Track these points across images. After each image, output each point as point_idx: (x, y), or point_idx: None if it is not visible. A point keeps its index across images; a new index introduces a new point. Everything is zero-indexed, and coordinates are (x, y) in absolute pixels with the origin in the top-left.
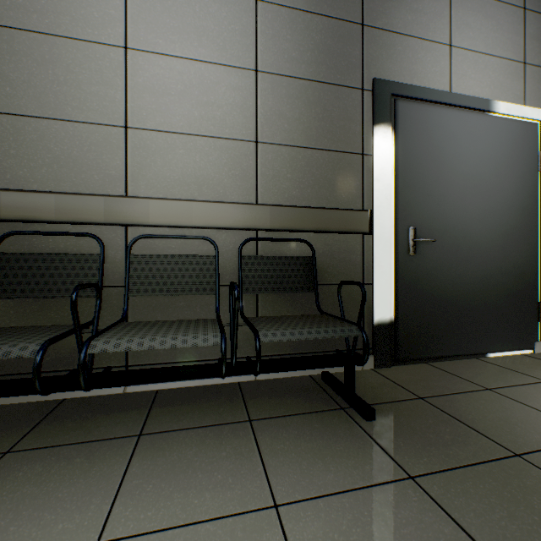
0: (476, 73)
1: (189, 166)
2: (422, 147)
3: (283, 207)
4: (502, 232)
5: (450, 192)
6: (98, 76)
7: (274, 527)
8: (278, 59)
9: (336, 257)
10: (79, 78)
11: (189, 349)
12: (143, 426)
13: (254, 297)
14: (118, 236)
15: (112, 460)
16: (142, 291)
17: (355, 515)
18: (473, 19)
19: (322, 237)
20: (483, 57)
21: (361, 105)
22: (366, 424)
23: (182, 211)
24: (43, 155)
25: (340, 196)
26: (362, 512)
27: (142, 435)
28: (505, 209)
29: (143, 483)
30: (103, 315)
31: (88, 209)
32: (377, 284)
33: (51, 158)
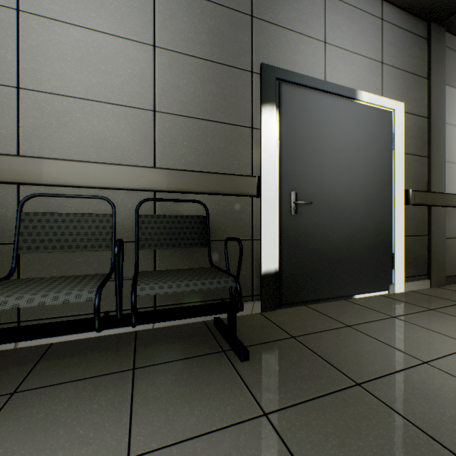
0: (345, 67)
1: (87, 130)
2: (302, 125)
3: (179, 171)
4: (365, 197)
5: (325, 163)
6: None
7: None
8: (175, 38)
9: (229, 216)
10: None
11: (87, 302)
12: (20, 383)
13: (152, 253)
14: (9, 194)
15: None
16: (33, 248)
17: None
18: (343, 23)
19: (216, 199)
20: (351, 55)
21: (251, 85)
22: (240, 365)
23: (77, 172)
24: None
25: (232, 163)
26: (210, 455)
27: (15, 393)
28: (367, 178)
29: None
30: None
31: None
32: (264, 240)
33: None
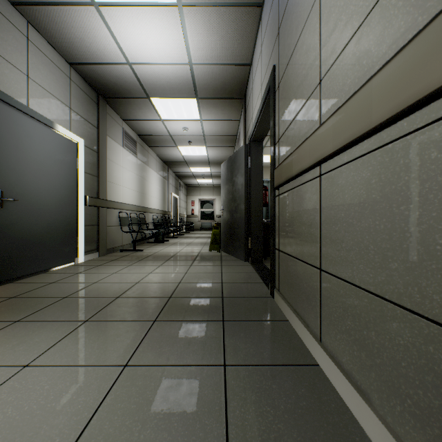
0: (45, 102)
1: None
2: (8, 135)
3: None
4: (60, 198)
5: (29, 170)
6: None
7: None
8: None
9: None
10: None
11: None
12: None
13: None
14: None
15: None
16: None
17: None
18: (43, 68)
19: None
20: (49, 94)
21: None
22: None
23: None
24: None
25: None
26: None
27: None
28: (61, 186)
29: None
30: None
31: None
32: None
33: None
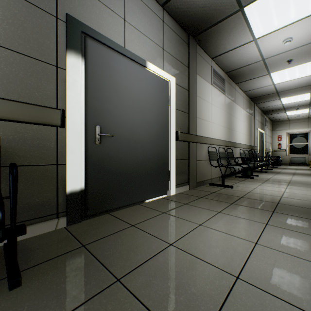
0: (139, 43)
1: None
2: (106, 75)
3: None
4: (153, 134)
5: (124, 107)
6: None
7: None
8: None
9: (30, 143)
10: None
11: None
12: None
13: None
14: None
15: None
16: None
17: None
18: (138, 12)
19: (13, 126)
20: (143, 36)
21: (56, 29)
22: (5, 296)
23: None
24: None
25: (33, 94)
26: None
27: None
28: (154, 122)
29: None
30: None
31: None
32: (70, 164)
33: None
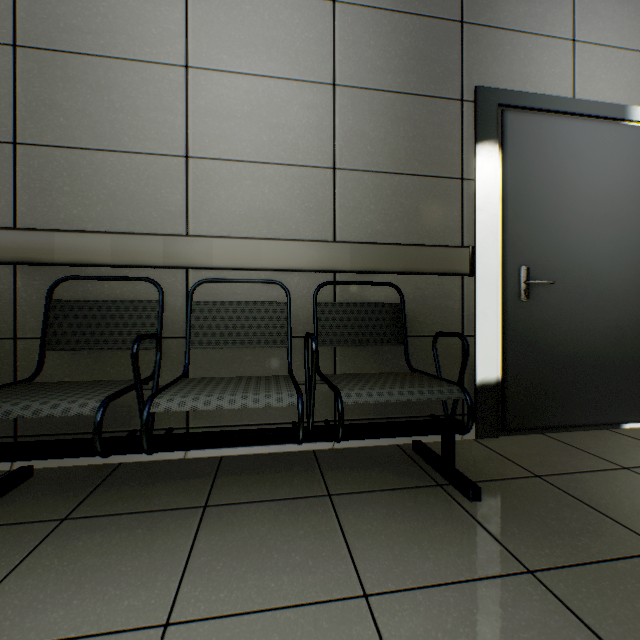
0: (607, 73)
1: (257, 199)
2: (537, 168)
3: (366, 244)
4: None
5: (574, 222)
6: (156, 100)
7: (365, 620)
8: (360, 70)
9: (430, 303)
10: (136, 103)
11: (257, 410)
12: (208, 496)
13: (331, 351)
14: (178, 280)
15: (176, 533)
16: (205, 343)
17: (462, 612)
18: (604, 6)
19: (412, 280)
20: (617, 53)
21: (460, 119)
22: (470, 505)
23: (249, 251)
24: (98, 191)
25: (434, 230)
26: (470, 609)
27: (208, 507)
28: None
29: (212, 560)
30: (162, 370)
31: (146, 250)
32: (480, 336)
33: (107, 194)
